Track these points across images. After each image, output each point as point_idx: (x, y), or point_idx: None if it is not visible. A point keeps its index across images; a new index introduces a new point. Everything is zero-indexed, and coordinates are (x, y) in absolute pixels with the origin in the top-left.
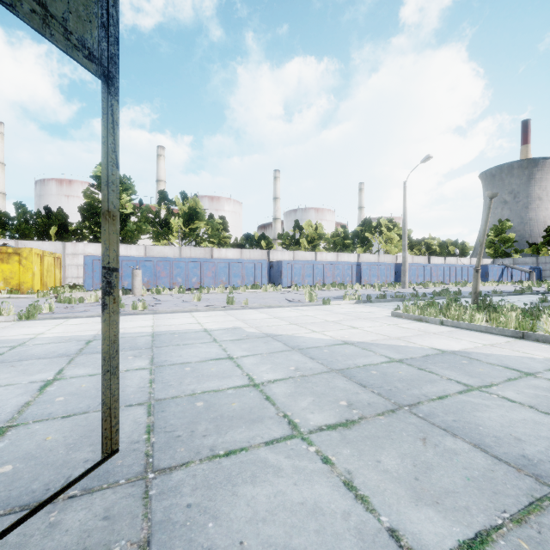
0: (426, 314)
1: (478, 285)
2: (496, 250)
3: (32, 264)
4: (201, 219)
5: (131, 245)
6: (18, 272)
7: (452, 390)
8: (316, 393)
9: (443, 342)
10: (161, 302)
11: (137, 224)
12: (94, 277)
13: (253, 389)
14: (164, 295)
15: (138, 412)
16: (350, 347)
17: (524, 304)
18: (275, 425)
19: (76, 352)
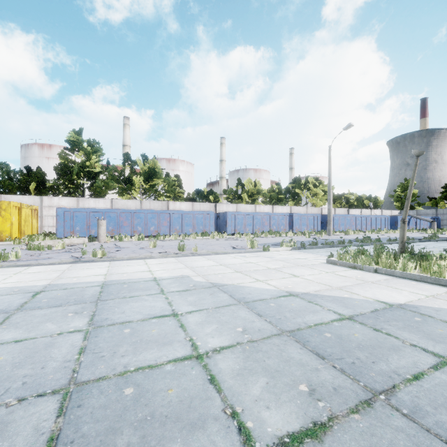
0: (358, 262)
1: (405, 235)
2: (402, 203)
3: (10, 215)
4: (159, 177)
5: (99, 199)
6: None
7: (424, 364)
8: (269, 369)
9: (385, 293)
10: (120, 249)
11: (104, 181)
12: (65, 226)
13: (196, 364)
14: (125, 241)
15: (48, 407)
16: (295, 300)
17: (446, 252)
18: (221, 436)
19: (16, 308)
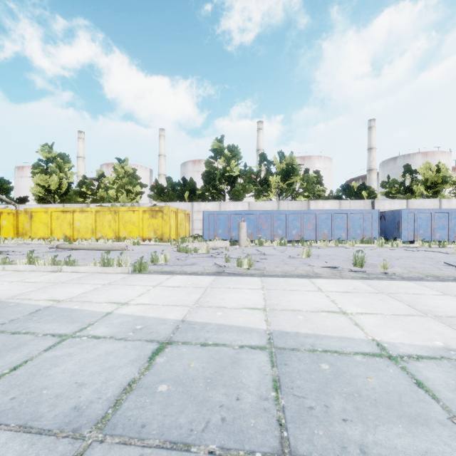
0: None
1: None
2: None
3: (169, 218)
4: (297, 174)
5: (238, 202)
6: (161, 225)
7: None
8: None
9: None
10: (265, 257)
11: (242, 185)
12: (209, 229)
13: None
14: (266, 247)
15: None
16: None
17: None
18: None
19: (103, 411)
